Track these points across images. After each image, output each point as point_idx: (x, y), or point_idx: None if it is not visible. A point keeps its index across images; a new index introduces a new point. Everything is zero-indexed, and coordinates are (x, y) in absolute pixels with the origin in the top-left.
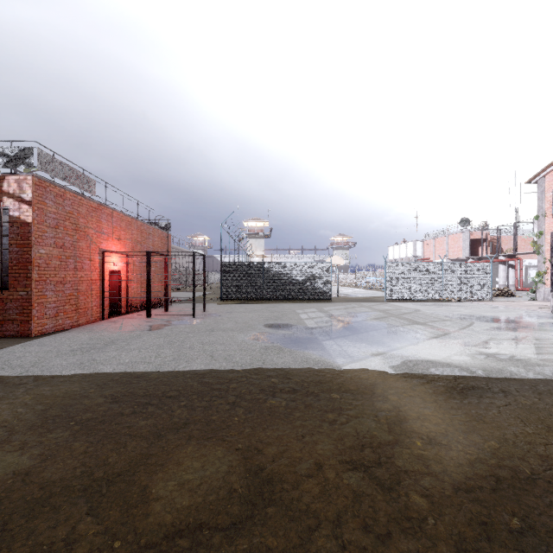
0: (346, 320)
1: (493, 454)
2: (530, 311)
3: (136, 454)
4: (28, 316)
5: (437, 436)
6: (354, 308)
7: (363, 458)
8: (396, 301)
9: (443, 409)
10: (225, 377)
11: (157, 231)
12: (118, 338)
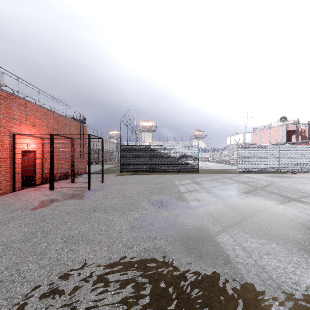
0: (221, 194)
1: None
2: None
3: None
4: None
5: None
6: (219, 179)
7: None
8: (245, 173)
9: None
10: None
11: (73, 122)
12: None
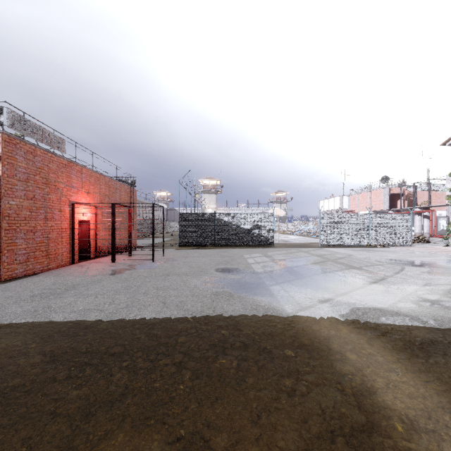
0: (288, 264)
1: None
2: (449, 256)
3: (52, 447)
4: None
5: (418, 416)
6: (294, 253)
7: None
8: (329, 247)
9: (411, 373)
10: (174, 328)
11: (124, 186)
12: (80, 282)
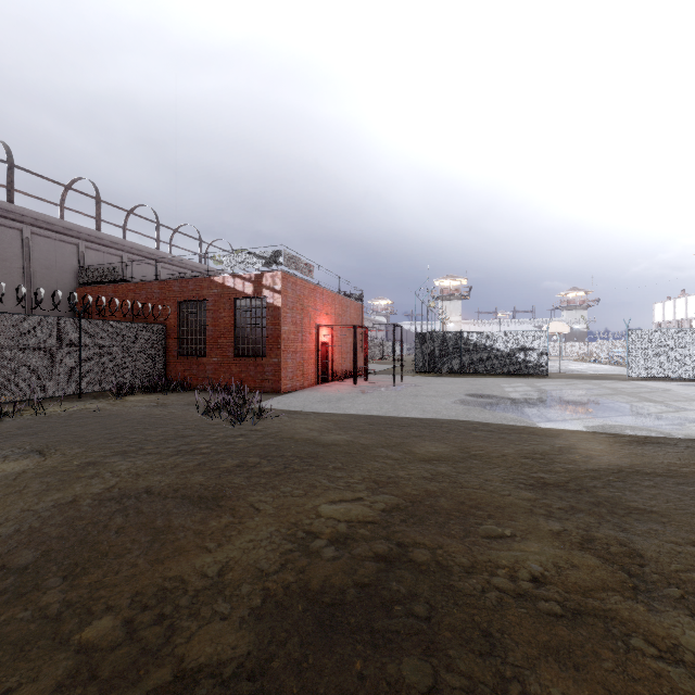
0: (557, 394)
1: (631, 464)
2: None
3: (398, 441)
4: (278, 377)
5: (594, 456)
6: (576, 384)
7: (533, 456)
8: (644, 380)
9: (613, 448)
10: (437, 421)
11: (353, 303)
12: (343, 396)
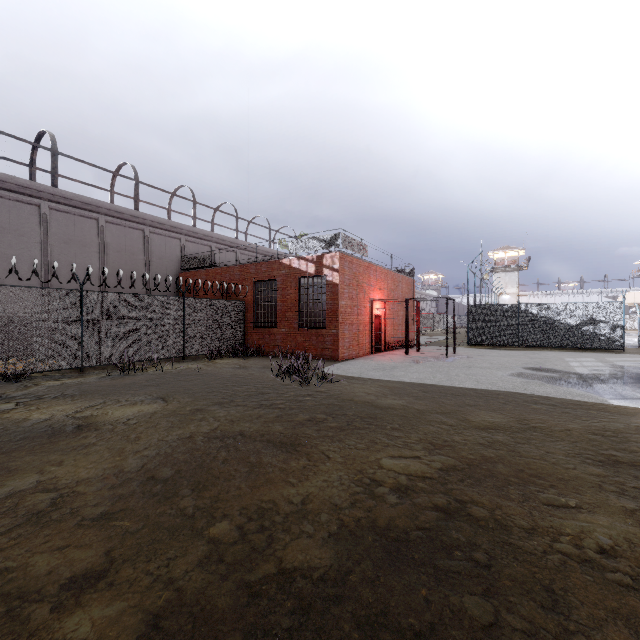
0: (636, 371)
1: None
2: None
3: (453, 409)
4: (337, 346)
5: None
6: None
7: (603, 433)
8: None
9: None
10: (493, 392)
11: (404, 278)
12: (396, 365)
